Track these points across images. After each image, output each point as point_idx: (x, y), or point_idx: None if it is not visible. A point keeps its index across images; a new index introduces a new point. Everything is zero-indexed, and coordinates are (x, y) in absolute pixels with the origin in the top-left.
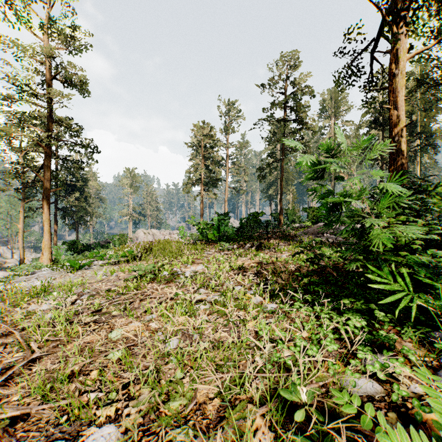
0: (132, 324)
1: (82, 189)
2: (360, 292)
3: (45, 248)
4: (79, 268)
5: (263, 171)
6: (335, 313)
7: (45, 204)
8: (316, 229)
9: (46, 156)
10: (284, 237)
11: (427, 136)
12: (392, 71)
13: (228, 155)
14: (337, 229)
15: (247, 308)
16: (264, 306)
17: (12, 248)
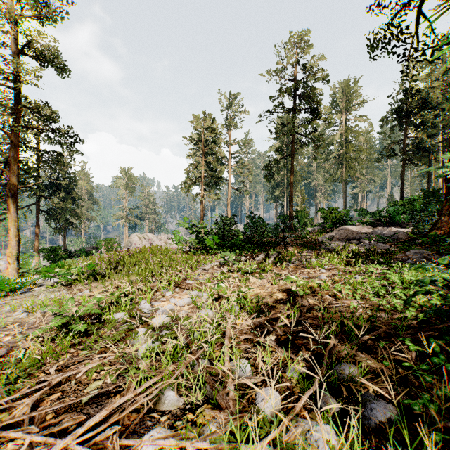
0: None
1: (70, 189)
2: None
3: (11, 257)
4: (11, 291)
5: (270, 168)
6: None
7: (12, 204)
8: (344, 233)
9: (13, 145)
10: (304, 243)
11: None
12: None
13: (231, 153)
14: (373, 233)
15: None
16: None
17: None
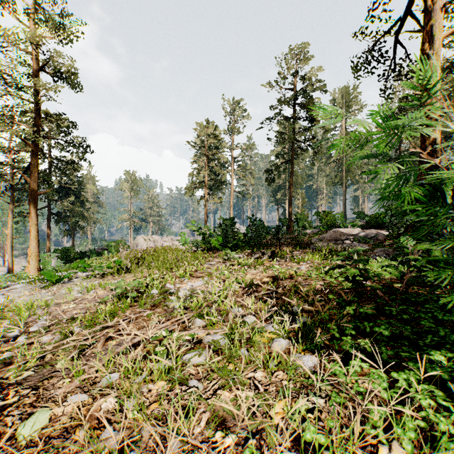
0: (71, 397)
1: (78, 193)
2: (451, 336)
3: (32, 257)
4: (56, 281)
5: (271, 173)
6: (439, 391)
7: (32, 208)
8: (333, 235)
9: (33, 154)
10: (298, 244)
11: (445, 136)
12: (424, 52)
13: (234, 157)
14: (357, 235)
15: (268, 365)
16: (294, 360)
17: (3, 256)
